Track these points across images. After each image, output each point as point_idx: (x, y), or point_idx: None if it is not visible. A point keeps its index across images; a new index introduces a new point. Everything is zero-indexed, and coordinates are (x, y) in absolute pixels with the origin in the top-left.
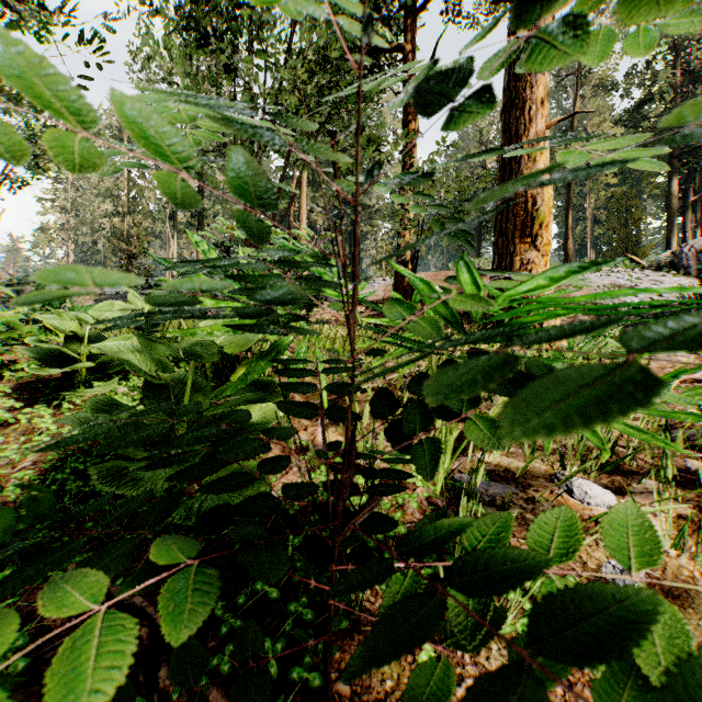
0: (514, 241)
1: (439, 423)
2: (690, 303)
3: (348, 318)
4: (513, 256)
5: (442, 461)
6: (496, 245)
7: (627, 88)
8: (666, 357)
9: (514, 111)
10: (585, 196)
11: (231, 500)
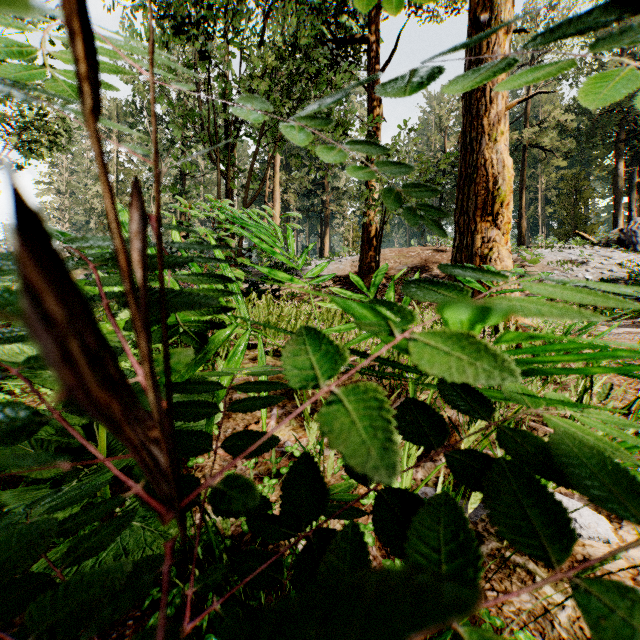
0: (476, 220)
1: (399, 437)
2: (639, 278)
3: (164, 412)
4: (475, 234)
5: None
6: (457, 223)
7: (577, 77)
8: (626, 334)
9: (476, 92)
10: (537, 178)
11: (144, 539)
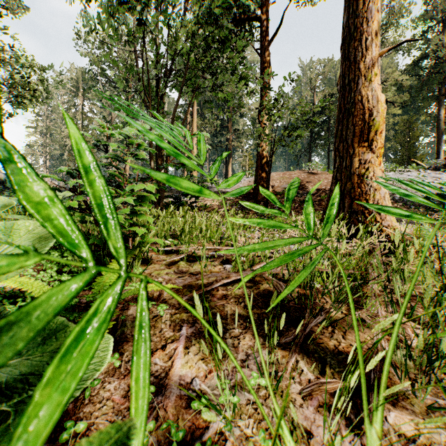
0: (354, 146)
1: None
2: None
3: None
4: (353, 157)
5: None
6: (337, 149)
7: (410, 49)
8: None
9: (353, 42)
10: None
11: None
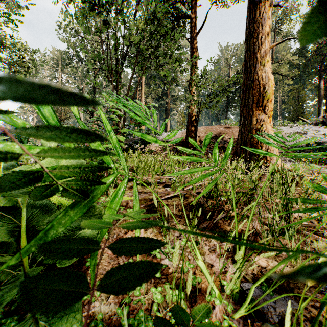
0: (253, 109)
1: (236, 256)
2: None
3: None
4: (252, 117)
5: (246, 305)
6: (242, 111)
7: None
8: None
9: (252, 39)
10: (277, 90)
11: None
